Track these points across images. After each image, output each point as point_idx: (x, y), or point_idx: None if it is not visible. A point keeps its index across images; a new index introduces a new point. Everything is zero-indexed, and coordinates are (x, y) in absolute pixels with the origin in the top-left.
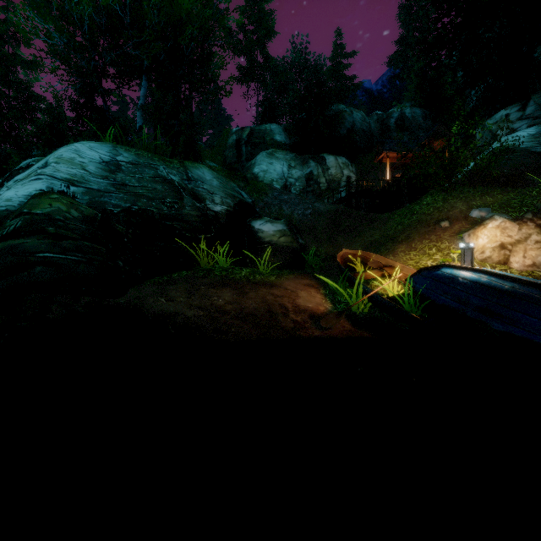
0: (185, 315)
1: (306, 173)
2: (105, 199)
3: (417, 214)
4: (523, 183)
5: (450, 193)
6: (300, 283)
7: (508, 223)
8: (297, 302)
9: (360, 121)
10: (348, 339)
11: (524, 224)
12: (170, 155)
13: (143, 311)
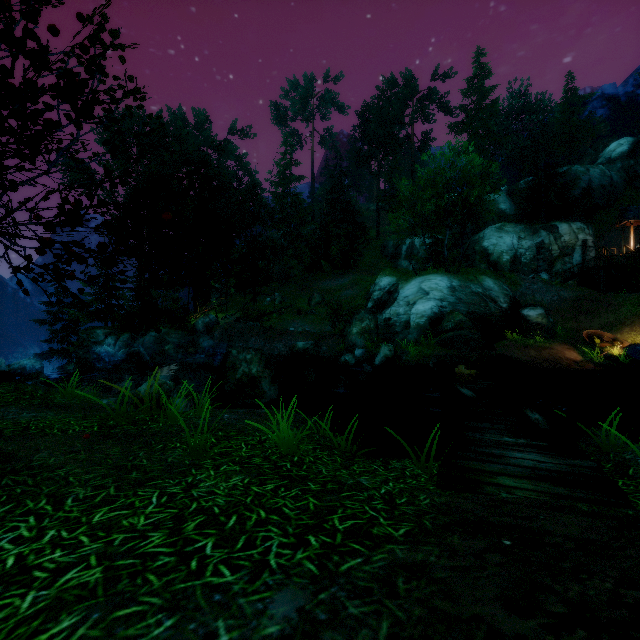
0: (522, 358)
1: (536, 242)
2: (458, 308)
3: None
4: None
5: None
6: (563, 347)
7: None
8: (565, 356)
9: (598, 177)
10: (592, 370)
11: None
12: (457, 268)
13: (509, 356)
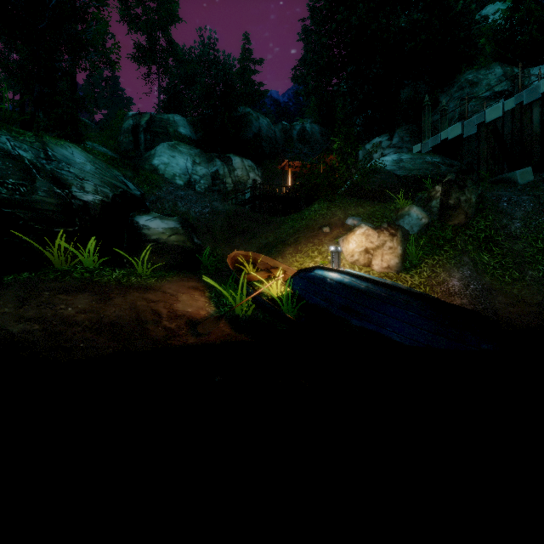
0: (8, 331)
1: (212, 172)
2: None
3: (306, 219)
4: (386, 198)
5: (333, 203)
6: (184, 286)
7: (371, 231)
8: (174, 307)
9: (266, 127)
10: (224, 344)
11: (382, 232)
12: (26, 126)
13: None
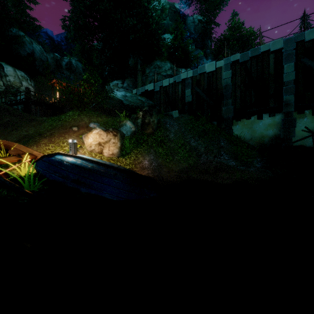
0: None
1: None
2: None
3: (62, 120)
4: (115, 114)
5: (83, 112)
6: None
7: (102, 132)
8: None
9: (39, 52)
10: None
11: (109, 133)
12: None
13: None
